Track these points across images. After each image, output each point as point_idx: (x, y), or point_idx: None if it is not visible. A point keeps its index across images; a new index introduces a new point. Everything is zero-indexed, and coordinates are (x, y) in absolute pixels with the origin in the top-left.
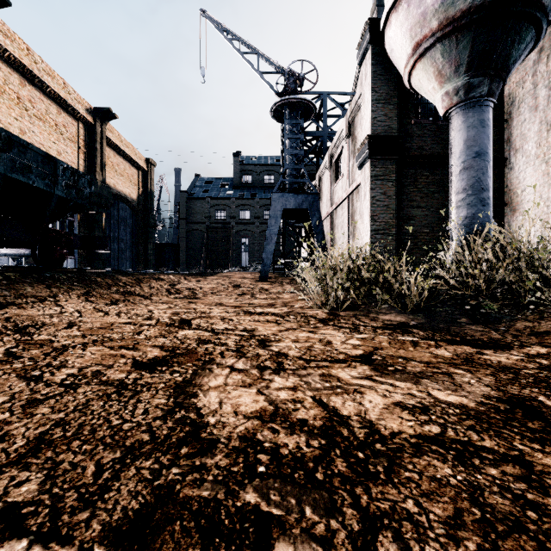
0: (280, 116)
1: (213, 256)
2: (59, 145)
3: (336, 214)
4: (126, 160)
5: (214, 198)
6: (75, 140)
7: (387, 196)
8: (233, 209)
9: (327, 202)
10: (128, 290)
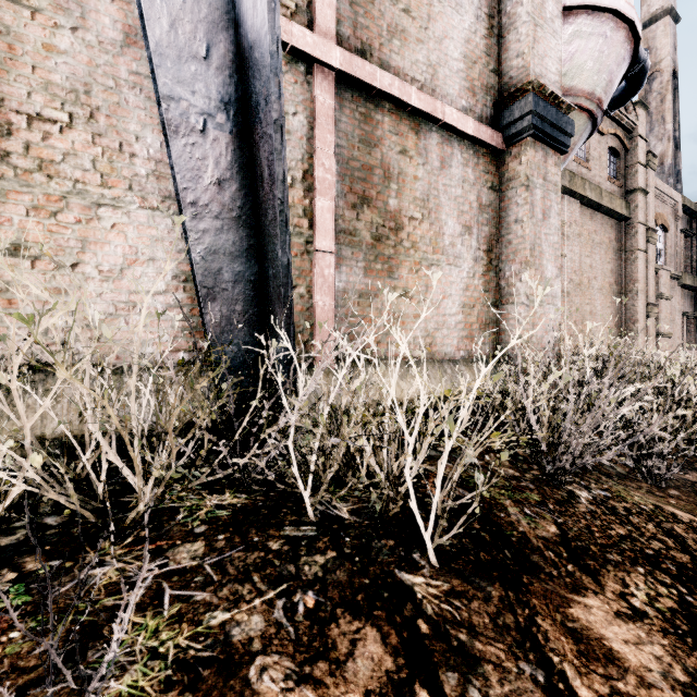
0: None
1: None
2: None
3: None
4: None
5: None
6: None
7: None
8: None
9: None
10: None
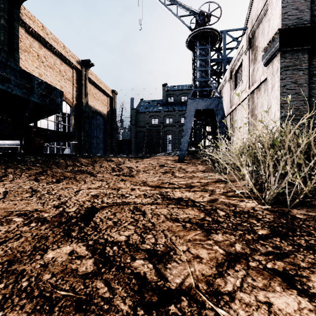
0: (192, 46)
1: (150, 146)
2: (62, 83)
3: (235, 113)
4: (101, 91)
5: (151, 112)
6: (71, 80)
7: (298, 84)
8: (162, 118)
9: (227, 105)
10: (81, 169)
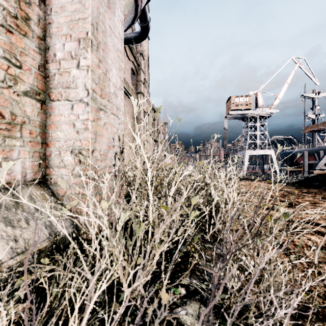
0: None
1: None
2: None
3: None
4: None
5: None
6: None
7: None
8: None
9: None
10: None
